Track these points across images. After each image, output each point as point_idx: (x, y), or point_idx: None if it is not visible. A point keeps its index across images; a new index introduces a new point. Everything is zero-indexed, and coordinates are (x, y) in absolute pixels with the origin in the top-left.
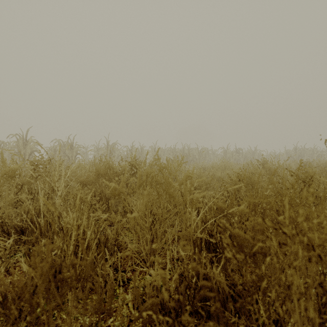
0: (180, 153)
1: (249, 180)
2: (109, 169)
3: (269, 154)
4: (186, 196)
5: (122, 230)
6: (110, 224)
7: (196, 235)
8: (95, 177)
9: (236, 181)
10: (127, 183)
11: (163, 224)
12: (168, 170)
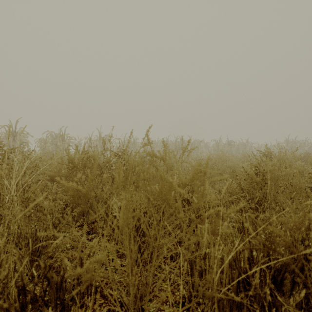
0: (173, 145)
1: (252, 173)
2: (89, 160)
3: (260, 146)
4: (200, 209)
5: (94, 253)
6: (89, 230)
7: (210, 264)
8: (68, 171)
9: (254, 176)
10: (112, 178)
11: (156, 254)
12: (165, 161)
